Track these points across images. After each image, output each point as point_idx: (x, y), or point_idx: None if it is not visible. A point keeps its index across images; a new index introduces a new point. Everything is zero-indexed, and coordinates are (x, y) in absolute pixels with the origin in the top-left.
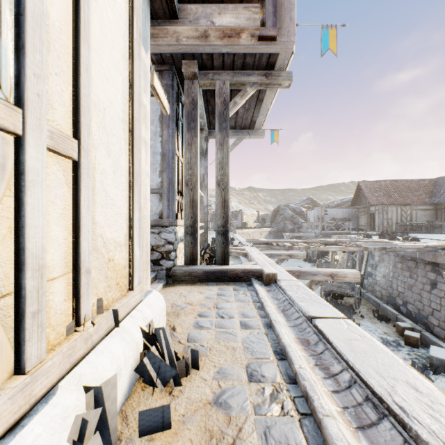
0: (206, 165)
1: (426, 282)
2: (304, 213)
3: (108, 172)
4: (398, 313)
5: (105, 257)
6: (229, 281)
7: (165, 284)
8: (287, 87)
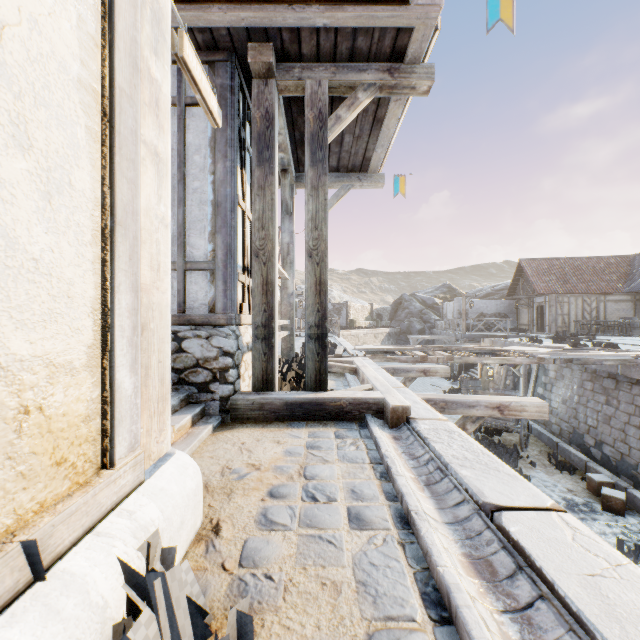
0: (293, 228)
1: (634, 412)
2: (439, 306)
3: (17, 190)
4: (588, 459)
5: (4, 405)
6: (327, 420)
7: (217, 424)
8: (425, 94)
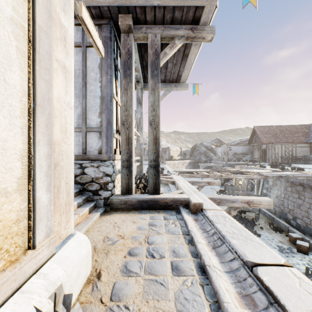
0: (142, 111)
1: None
2: (214, 149)
3: None
4: (289, 226)
5: None
6: (159, 209)
7: (102, 212)
8: (210, 41)
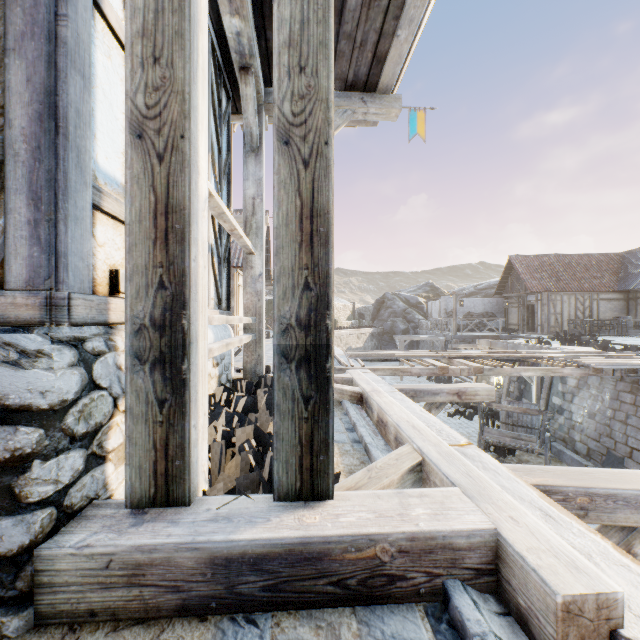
0: (261, 174)
1: None
2: (423, 305)
3: None
4: None
5: None
6: (335, 603)
7: None
8: None
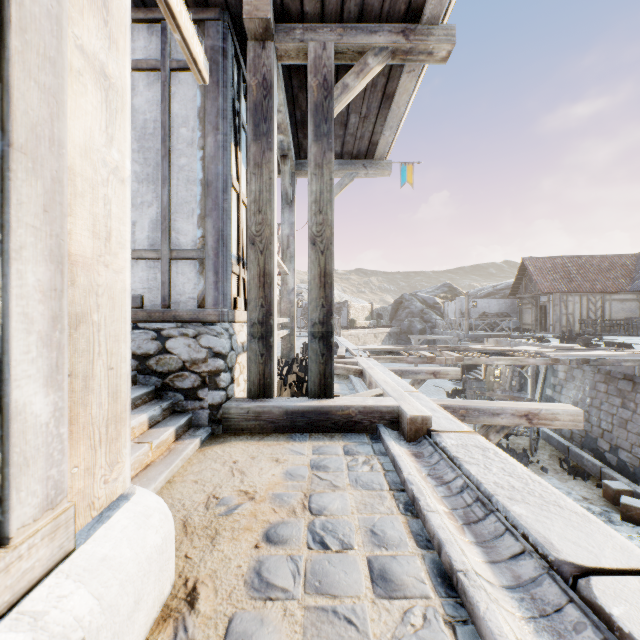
0: (293, 220)
1: None
2: (440, 305)
3: None
4: (603, 465)
5: None
6: (333, 431)
7: (207, 437)
8: (443, 61)
